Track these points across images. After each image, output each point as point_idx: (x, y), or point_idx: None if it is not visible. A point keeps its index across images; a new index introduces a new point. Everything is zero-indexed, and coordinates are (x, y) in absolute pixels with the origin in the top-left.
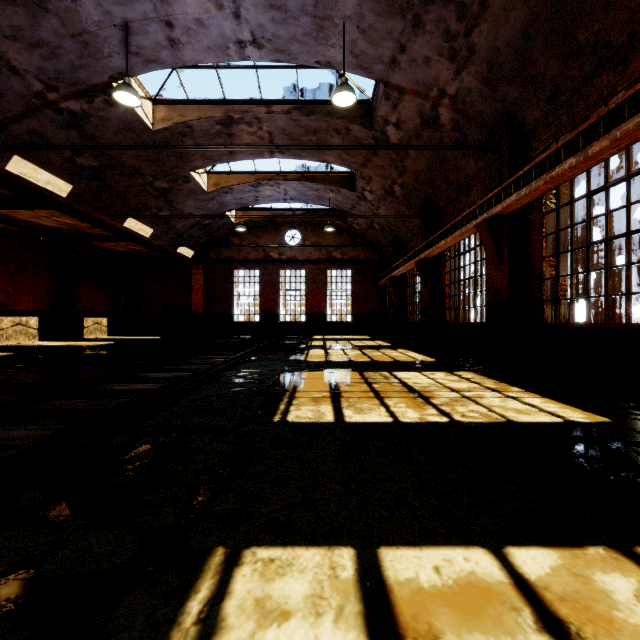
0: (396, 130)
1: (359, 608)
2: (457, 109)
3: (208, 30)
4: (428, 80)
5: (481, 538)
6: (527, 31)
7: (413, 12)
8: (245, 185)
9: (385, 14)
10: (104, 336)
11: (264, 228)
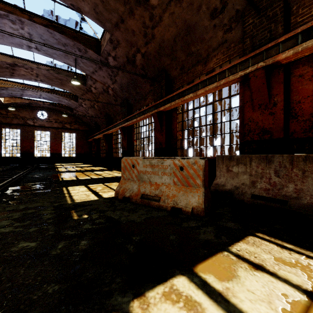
0: (95, 89)
1: (85, 187)
2: (114, 91)
3: (14, 39)
4: (105, 81)
5: (101, 183)
6: (128, 83)
7: (99, 65)
8: (16, 88)
9: (90, 62)
10: None
11: (23, 107)
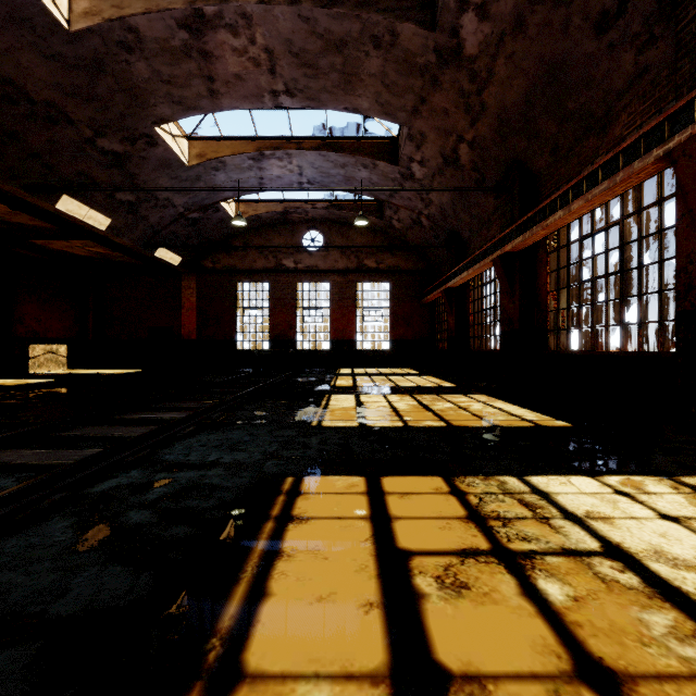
0: (478, 22)
1: None
2: None
3: None
4: None
5: None
6: None
7: None
8: (242, 157)
9: None
10: (62, 369)
11: (275, 228)
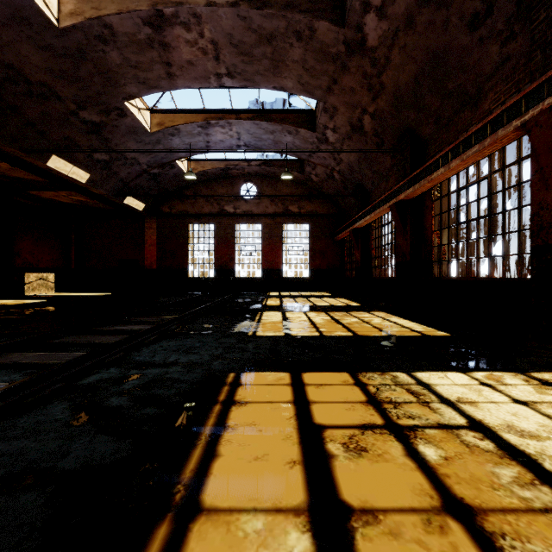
0: (378, 20)
1: None
2: None
3: None
4: None
5: None
6: None
7: None
8: (193, 125)
9: None
10: (51, 292)
11: (219, 181)
